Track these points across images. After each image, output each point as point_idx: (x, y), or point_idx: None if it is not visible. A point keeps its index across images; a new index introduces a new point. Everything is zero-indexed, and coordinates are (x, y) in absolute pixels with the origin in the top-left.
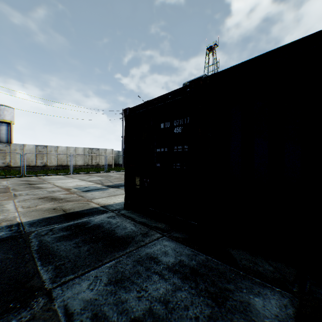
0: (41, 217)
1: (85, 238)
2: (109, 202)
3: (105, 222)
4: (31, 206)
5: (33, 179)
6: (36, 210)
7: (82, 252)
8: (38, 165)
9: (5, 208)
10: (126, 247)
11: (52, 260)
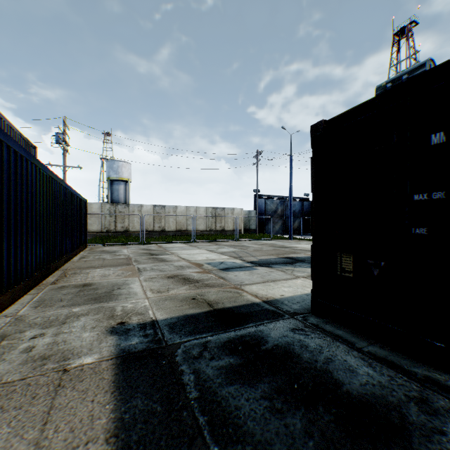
0: (180, 313)
1: (279, 385)
2: (272, 293)
3: (293, 341)
4: (161, 289)
5: (153, 247)
6: (169, 297)
7: (298, 438)
8: (155, 230)
9: (131, 290)
10: (407, 449)
11: (240, 448)
